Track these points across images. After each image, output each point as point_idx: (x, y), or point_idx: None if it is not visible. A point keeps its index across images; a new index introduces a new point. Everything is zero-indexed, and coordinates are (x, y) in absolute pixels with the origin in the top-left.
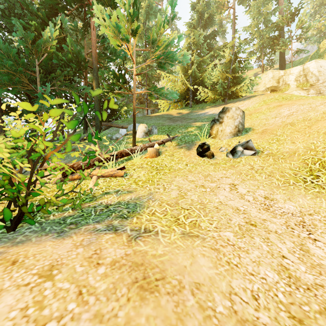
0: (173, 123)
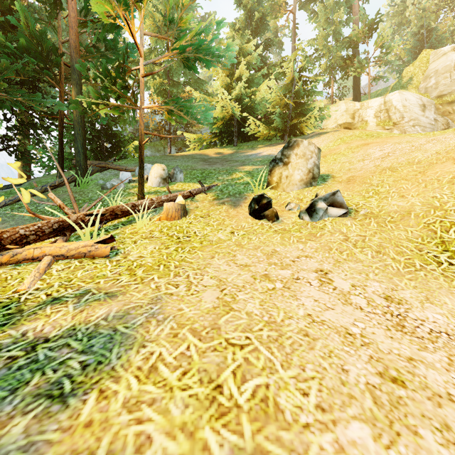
0: (209, 166)
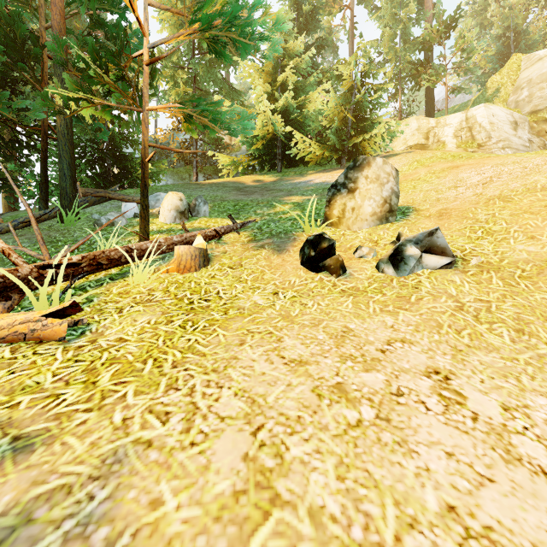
0: (245, 197)
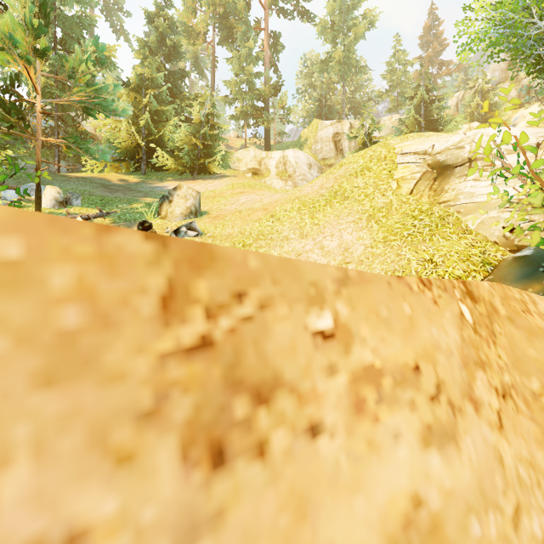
0: (110, 194)
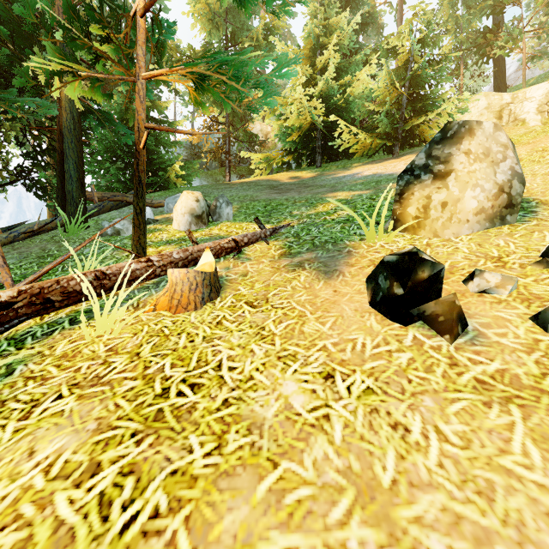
0: (279, 195)
